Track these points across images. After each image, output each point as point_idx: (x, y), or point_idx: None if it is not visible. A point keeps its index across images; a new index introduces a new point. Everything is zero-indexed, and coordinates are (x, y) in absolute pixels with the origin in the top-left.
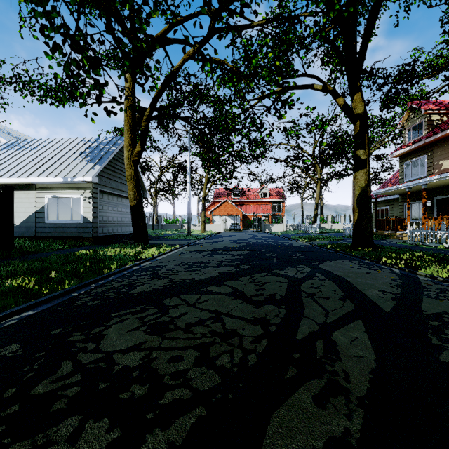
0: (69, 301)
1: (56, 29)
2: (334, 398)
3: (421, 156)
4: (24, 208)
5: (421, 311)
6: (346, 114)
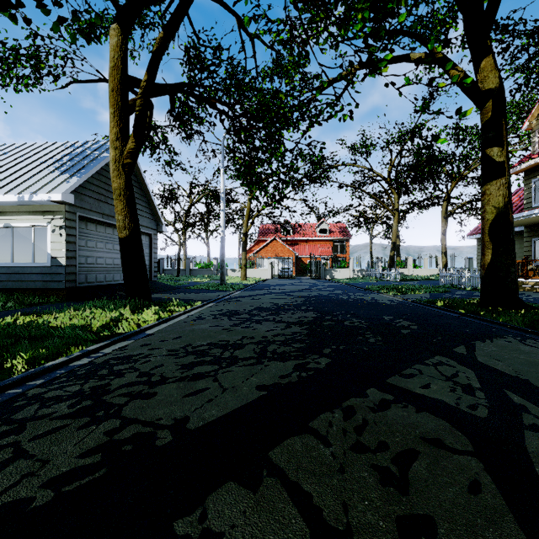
0: None
1: None
2: None
3: None
4: None
5: None
6: (467, 93)
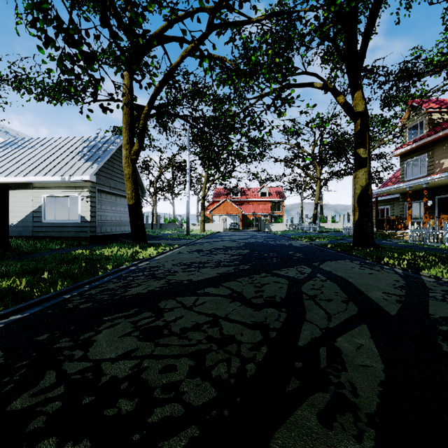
0: (60, 303)
1: (48, 21)
2: (341, 415)
3: (422, 155)
4: (22, 207)
5: (428, 315)
6: (347, 112)
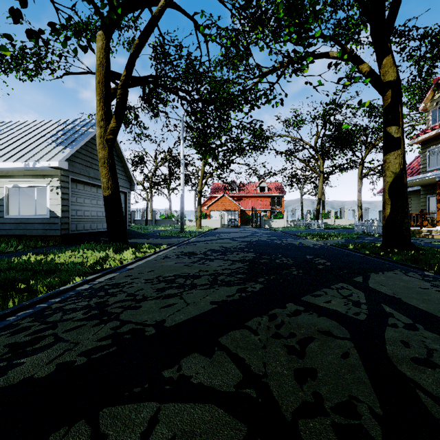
0: None
1: None
2: None
3: None
4: None
5: None
6: (373, 84)
